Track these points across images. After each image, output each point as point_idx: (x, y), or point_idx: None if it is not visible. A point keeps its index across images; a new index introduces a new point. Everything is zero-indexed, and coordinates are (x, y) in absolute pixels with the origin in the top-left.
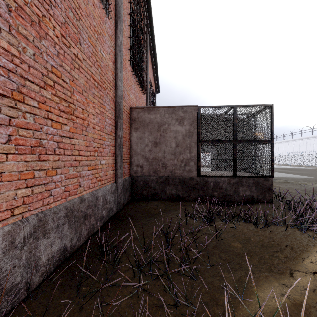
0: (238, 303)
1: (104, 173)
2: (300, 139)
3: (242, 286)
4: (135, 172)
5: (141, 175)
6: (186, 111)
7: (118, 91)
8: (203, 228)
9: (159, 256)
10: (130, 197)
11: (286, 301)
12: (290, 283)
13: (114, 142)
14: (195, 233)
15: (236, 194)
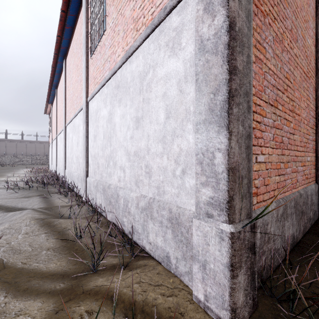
0: None
1: (309, 171)
2: None
3: None
4: None
5: None
6: None
7: None
8: None
9: None
10: None
11: None
12: None
13: (314, 136)
14: None
15: None
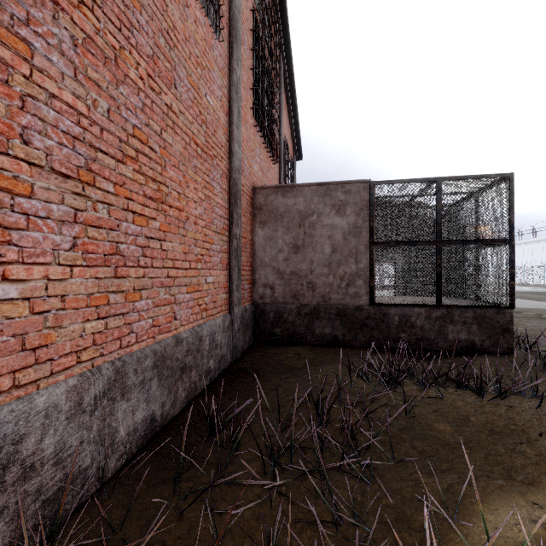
0: (448, 529)
1: (212, 298)
2: None
3: (455, 500)
4: (262, 297)
5: (272, 302)
6: (350, 191)
7: (234, 161)
8: (381, 396)
9: (304, 440)
10: (253, 338)
11: (539, 533)
12: None
13: (227, 246)
14: (367, 403)
15: (440, 338)
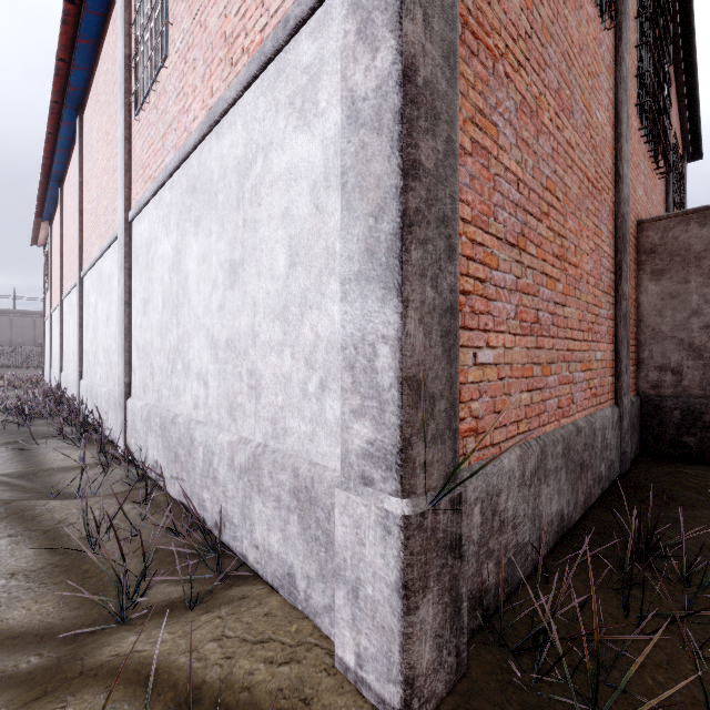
0: None
1: (600, 381)
2: None
3: None
4: (655, 385)
5: (676, 394)
6: None
7: (623, 190)
8: None
9: None
10: (638, 447)
11: None
12: None
13: (612, 310)
14: None
15: None
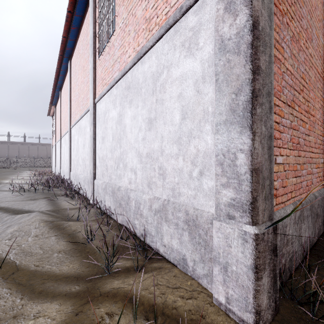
0: None
1: (322, 173)
2: None
3: None
4: None
5: None
6: None
7: None
8: None
9: None
10: None
11: None
12: None
13: None
14: None
15: None
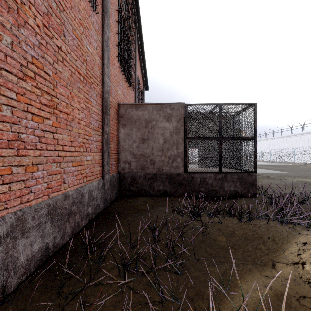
0: (223, 296)
1: (90, 169)
2: (280, 137)
3: (227, 279)
4: (123, 168)
5: (129, 171)
6: (174, 108)
7: (105, 87)
8: (189, 223)
9: (145, 252)
10: (118, 193)
11: (268, 293)
12: (272, 274)
13: (101, 138)
14: (182, 228)
15: (221, 190)
